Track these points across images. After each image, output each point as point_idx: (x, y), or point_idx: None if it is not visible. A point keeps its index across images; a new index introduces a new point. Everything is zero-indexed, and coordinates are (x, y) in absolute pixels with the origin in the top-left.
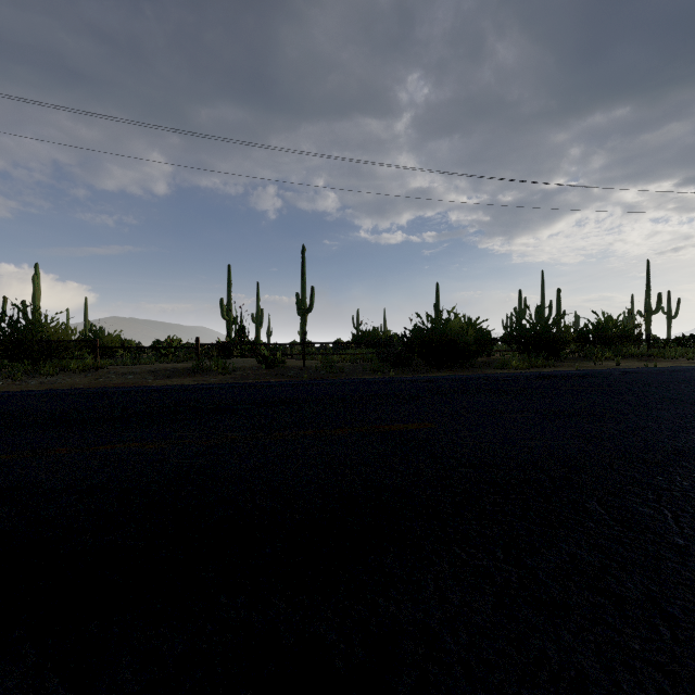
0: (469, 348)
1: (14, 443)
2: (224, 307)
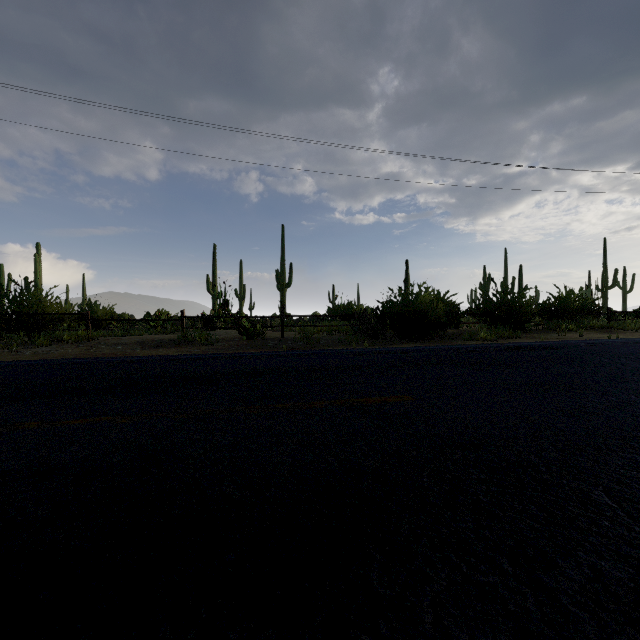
0: (439, 320)
1: None
2: (209, 283)
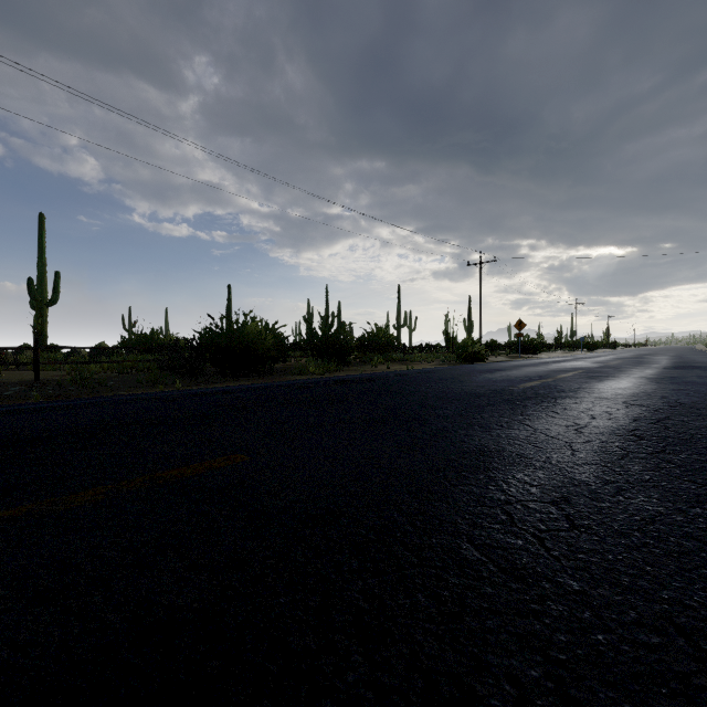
0: (268, 354)
1: None
2: None
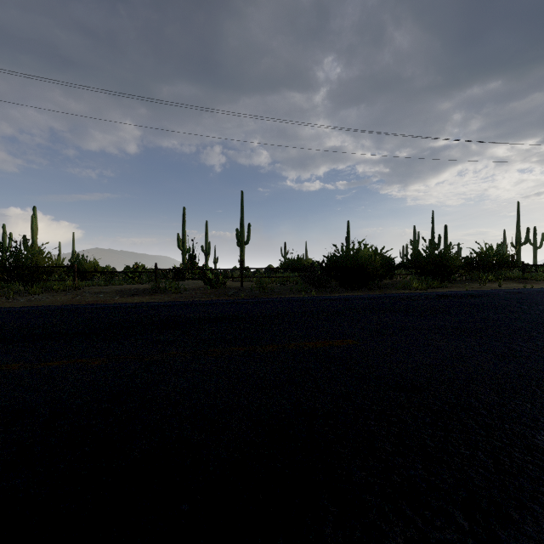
0: (377, 272)
1: None
2: (180, 240)
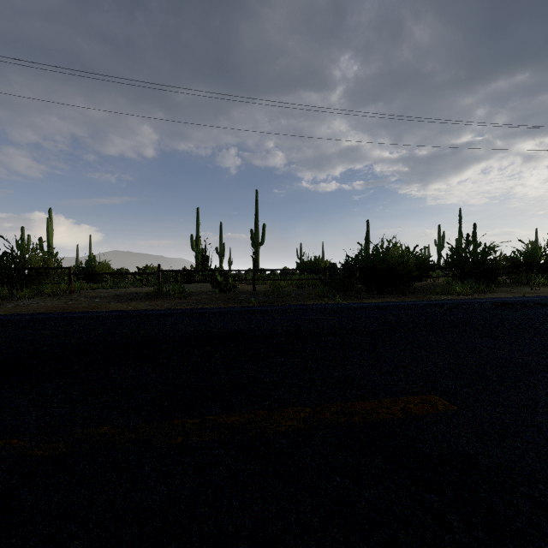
0: (410, 274)
1: None
2: (193, 242)
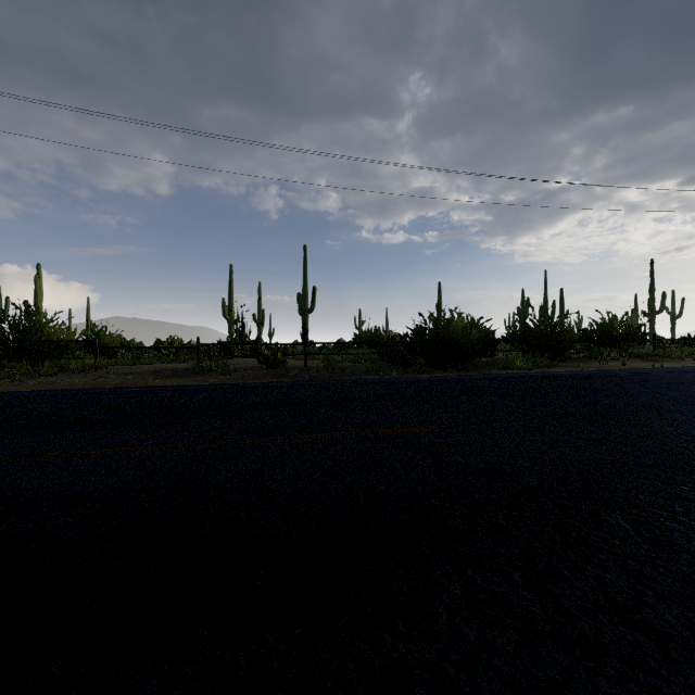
0: (472, 348)
1: (1, 447)
2: (225, 307)
